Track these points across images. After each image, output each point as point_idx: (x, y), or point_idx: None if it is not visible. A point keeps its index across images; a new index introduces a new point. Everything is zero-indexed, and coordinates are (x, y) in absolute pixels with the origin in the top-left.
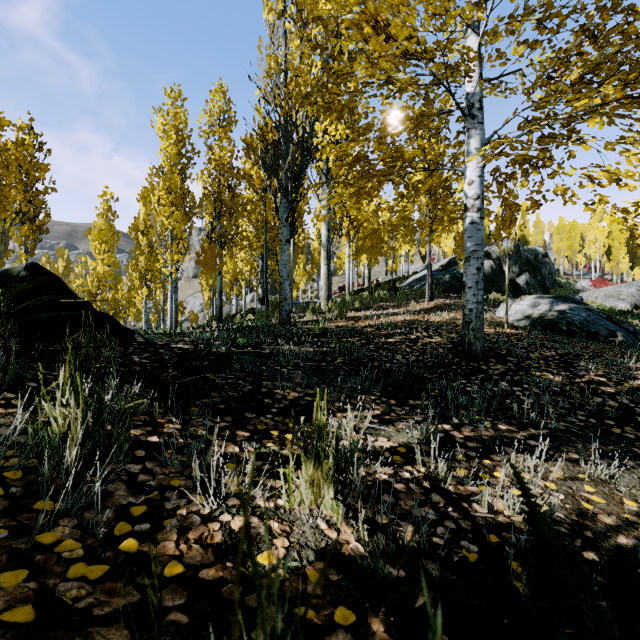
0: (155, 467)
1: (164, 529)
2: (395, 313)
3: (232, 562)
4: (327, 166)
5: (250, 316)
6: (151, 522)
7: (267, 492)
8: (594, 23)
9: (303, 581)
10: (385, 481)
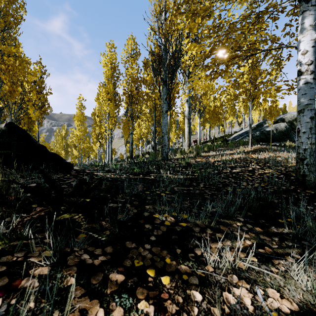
0: None
1: None
2: (231, 153)
3: None
4: (188, 71)
5: (147, 156)
6: None
7: None
8: None
9: None
10: None
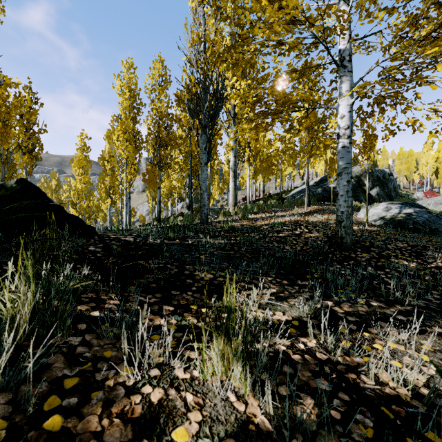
0: (92, 339)
1: (91, 402)
2: (283, 215)
3: (148, 439)
4: (234, 111)
5: (180, 218)
6: (80, 394)
7: (185, 363)
8: None
9: None
10: (284, 352)
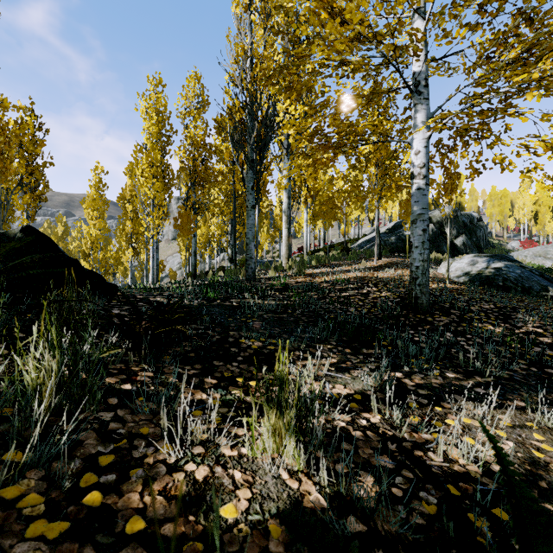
0: (126, 415)
1: (130, 479)
2: (348, 270)
3: (195, 515)
4: (288, 142)
5: (221, 273)
6: (118, 472)
7: (231, 440)
8: (531, 6)
9: (265, 537)
10: (343, 428)
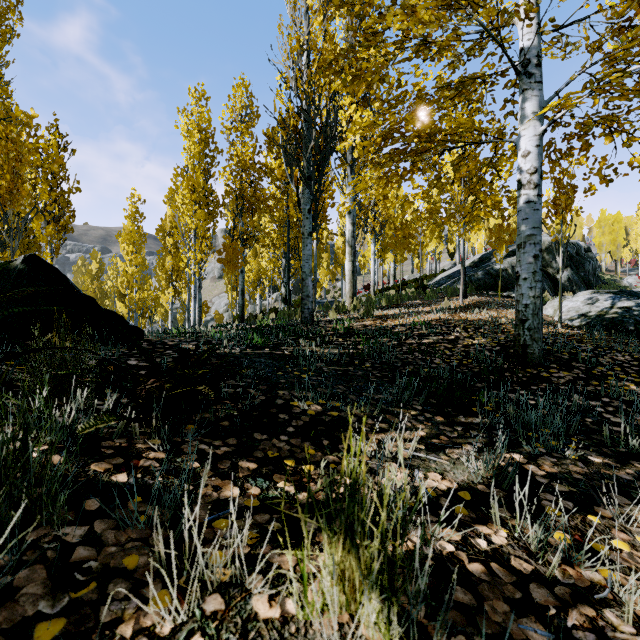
0: (107, 530)
1: None
2: (427, 311)
3: None
4: (352, 157)
5: (272, 315)
6: None
7: (271, 581)
8: None
9: None
10: (452, 557)
